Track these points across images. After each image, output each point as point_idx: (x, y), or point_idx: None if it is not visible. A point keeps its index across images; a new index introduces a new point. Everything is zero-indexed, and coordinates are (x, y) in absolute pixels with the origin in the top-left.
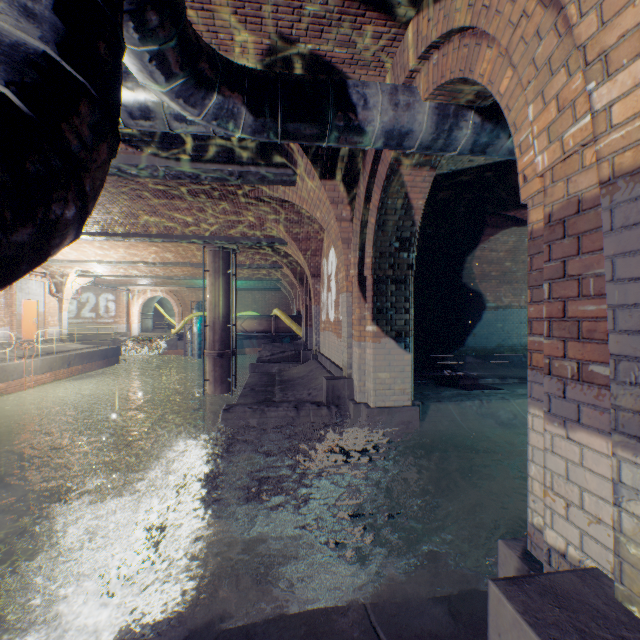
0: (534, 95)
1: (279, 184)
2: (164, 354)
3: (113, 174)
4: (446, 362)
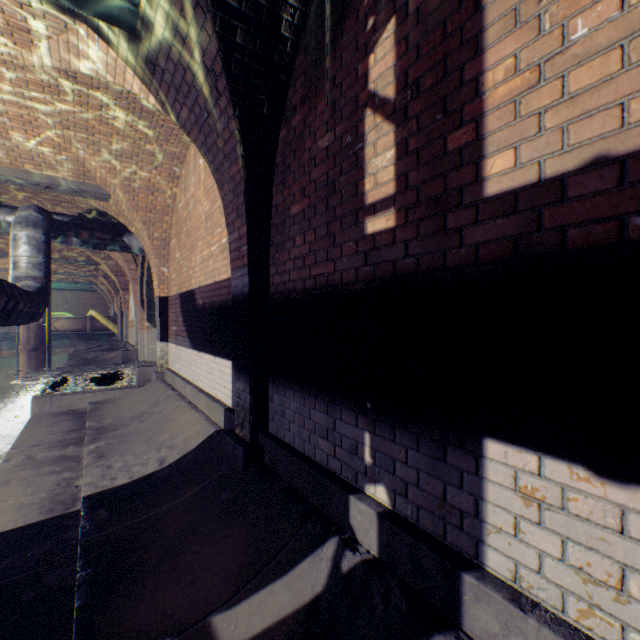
0: None
1: None
2: None
3: None
4: None
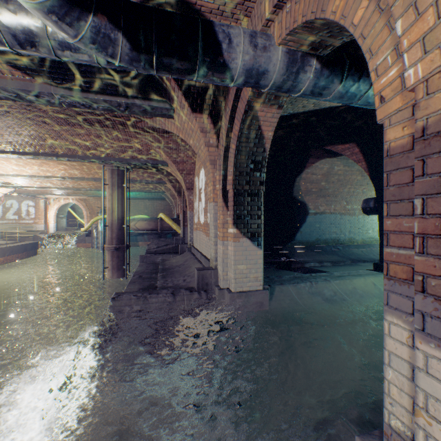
0: (404, 8)
1: (160, 116)
2: (75, 247)
3: (13, 99)
4: (282, 251)
